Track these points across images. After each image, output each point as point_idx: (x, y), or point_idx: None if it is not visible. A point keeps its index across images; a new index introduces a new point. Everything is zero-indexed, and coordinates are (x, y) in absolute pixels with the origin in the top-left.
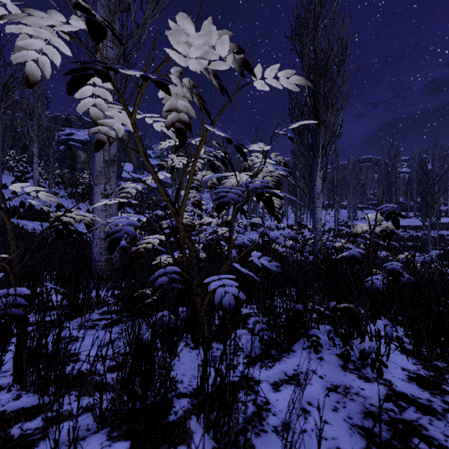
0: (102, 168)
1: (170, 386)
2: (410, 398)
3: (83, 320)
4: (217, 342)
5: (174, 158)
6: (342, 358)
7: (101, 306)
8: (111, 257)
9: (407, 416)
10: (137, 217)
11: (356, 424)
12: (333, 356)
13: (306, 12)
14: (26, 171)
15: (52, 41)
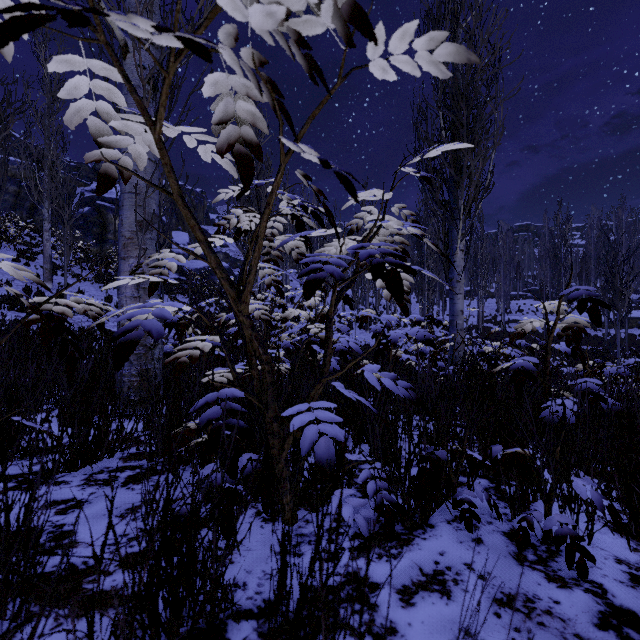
0: (134, 233)
1: (222, 600)
2: None
3: (94, 470)
4: (306, 508)
5: (240, 214)
6: (513, 541)
7: (127, 446)
8: (146, 369)
9: None
10: (170, 304)
11: None
12: (499, 537)
13: (440, 4)
14: (34, 243)
15: None
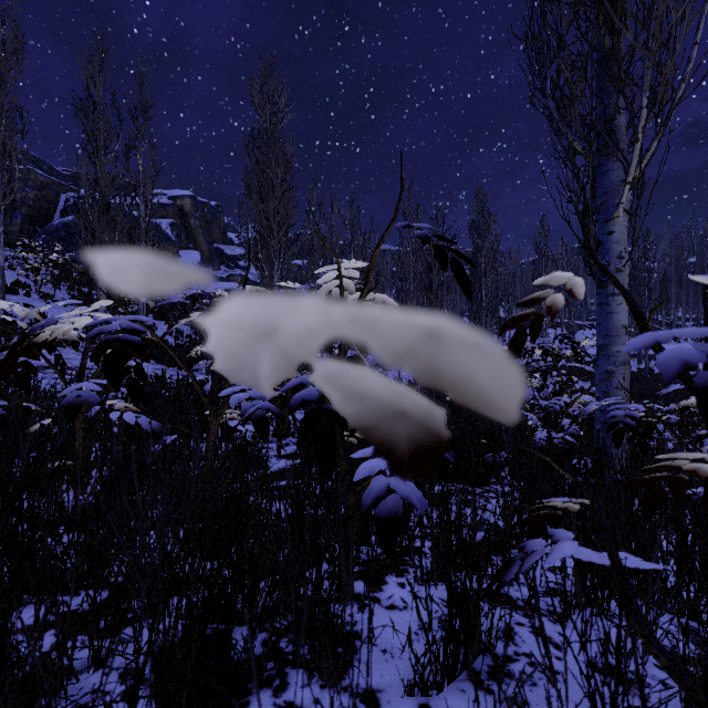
0: None
1: None
2: None
3: None
4: None
5: None
6: None
7: None
8: None
9: None
10: None
11: None
12: None
13: None
14: None
15: None
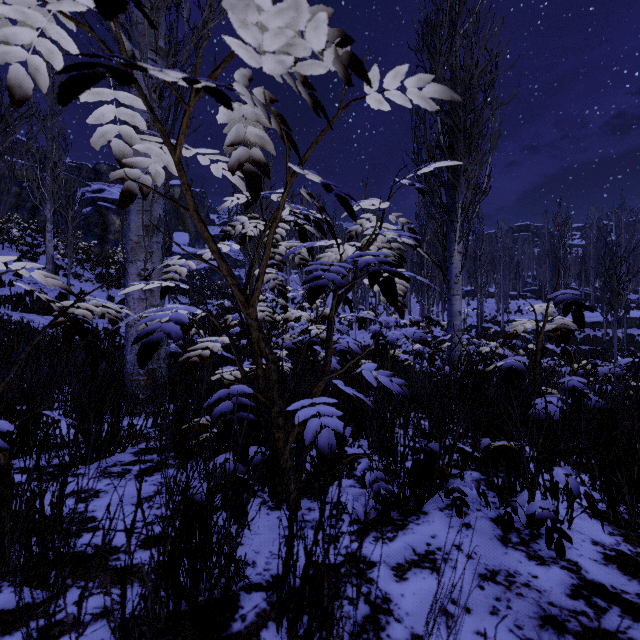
0: (141, 237)
1: (235, 574)
2: (611, 593)
3: (108, 463)
4: (308, 498)
5: (245, 221)
6: (499, 525)
7: (137, 442)
8: (153, 369)
9: (608, 623)
10: (186, 309)
11: (530, 638)
12: (486, 522)
13: (438, 12)
14: (36, 244)
15: (48, 31)
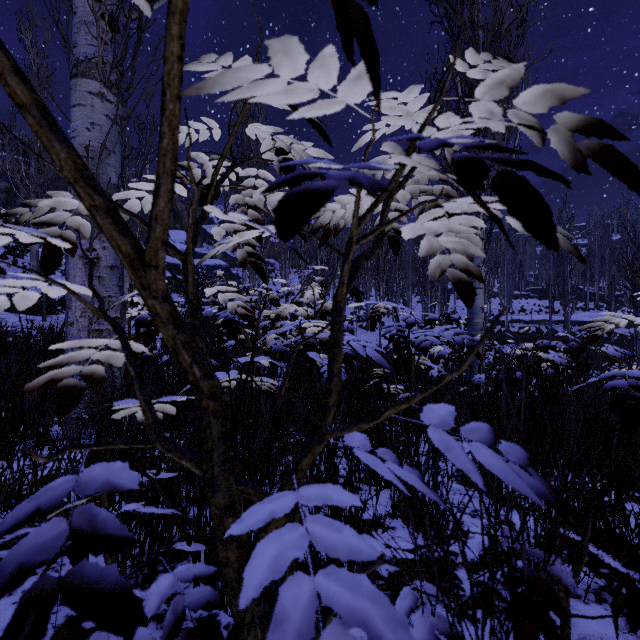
0: None
1: None
2: None
3: None
4: None
5: (205, 163)
6: None
7: None
8: None
9: None
10: None
11: None
12: None
13: None
14: None
15: None
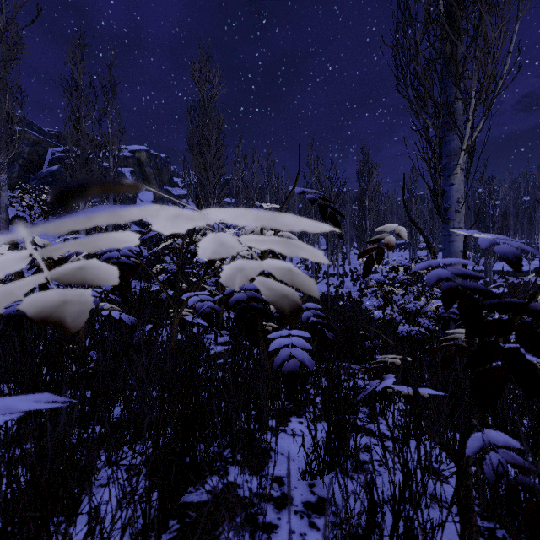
0: None
1: None
2: None
3: None
4: None
5: None
6: None
7: None
8: None
9: None
10: None
11: None
12: None
13: None
14: None
15: None
